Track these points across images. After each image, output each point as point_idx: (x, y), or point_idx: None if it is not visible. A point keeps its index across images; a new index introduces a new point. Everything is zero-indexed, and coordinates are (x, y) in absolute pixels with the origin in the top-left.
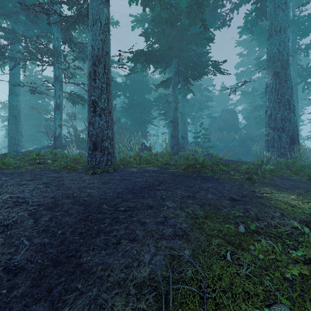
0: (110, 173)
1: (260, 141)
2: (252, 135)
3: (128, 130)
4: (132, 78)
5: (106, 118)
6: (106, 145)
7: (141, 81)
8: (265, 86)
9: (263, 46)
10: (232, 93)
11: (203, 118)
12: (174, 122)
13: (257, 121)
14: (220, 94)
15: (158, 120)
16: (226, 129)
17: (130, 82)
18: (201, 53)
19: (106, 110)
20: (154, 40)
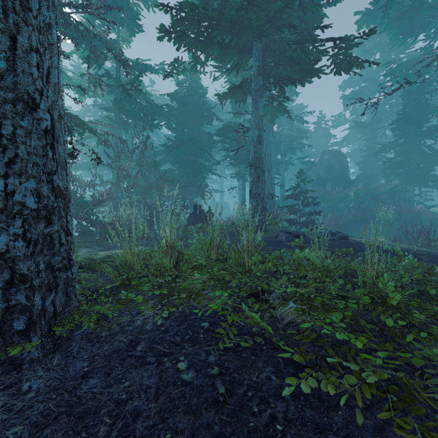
0: (23, 367)
1: (388, 200)
2: (376, 192)
3: (172, 184)
4: (181, 98)
5: (2, 125)
6: (2, 243)
7: (196, 103)
8: (399, 111)
9: (398, 43)
10: (335, 127)
11: (294, 165)
12: (255, 166)
13: (384, 169)
14: (317, 129)
15: (223, 168)
16: (330, 181)
17: (178, 106)
18: (310, 29)
19: (2, 86)
20: (217, 5)
